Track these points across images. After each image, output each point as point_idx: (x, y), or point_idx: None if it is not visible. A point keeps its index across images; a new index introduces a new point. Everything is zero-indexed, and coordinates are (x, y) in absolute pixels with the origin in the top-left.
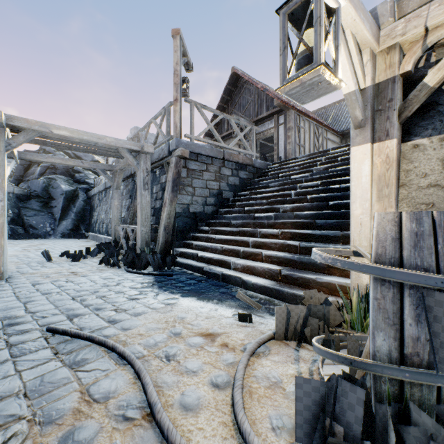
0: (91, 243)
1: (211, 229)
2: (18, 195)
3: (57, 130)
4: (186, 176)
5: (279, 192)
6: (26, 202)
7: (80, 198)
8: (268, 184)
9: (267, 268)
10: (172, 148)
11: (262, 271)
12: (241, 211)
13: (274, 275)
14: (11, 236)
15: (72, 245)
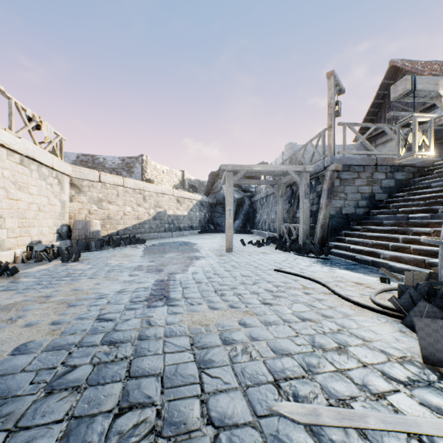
0: (258, 237)
1: (363, 228)
2: (210, 203)
3: (255, 167)
4: (338, 185)
5: (442, 192)
6: (214, 208)
7: (246, 203)
8: (429, 184)
9: (412, 258)
10: (326, 164)
11: (408, 260)
12: (395, 212)
13: (418, 263)
14: (208, 231)
15: (246, 238)
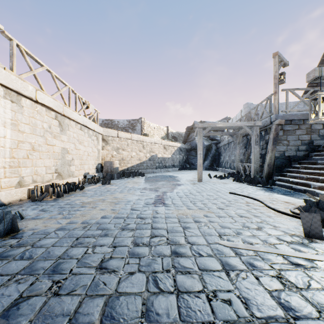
0: (221, 173)
1: (301, 166)
2: (186, 149)
3: (218, 125)
4: (282, 135)
5: None
6: (189, 152)
7: (213, 148)
8: None
9: None
10: (272, 120)
11: None
12: None
13: None
14: (185, 168)
15: (213, 173)
